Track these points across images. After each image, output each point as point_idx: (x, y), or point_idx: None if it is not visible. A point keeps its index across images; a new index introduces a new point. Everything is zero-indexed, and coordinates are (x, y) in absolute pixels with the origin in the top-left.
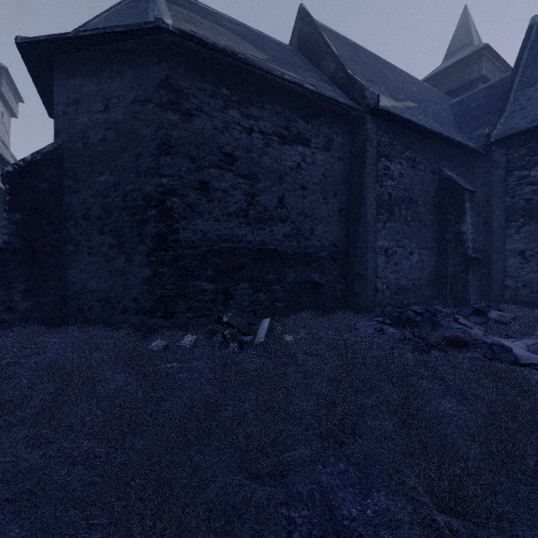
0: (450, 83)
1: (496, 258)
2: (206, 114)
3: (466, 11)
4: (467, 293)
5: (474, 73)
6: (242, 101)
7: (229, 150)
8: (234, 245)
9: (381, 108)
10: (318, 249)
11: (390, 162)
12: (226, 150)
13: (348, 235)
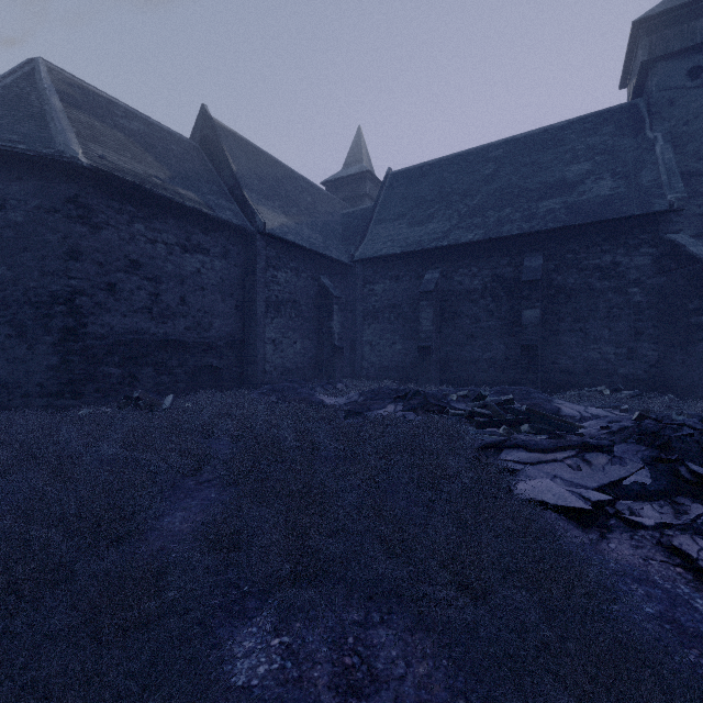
0: (346, 192)
1: (358, 346)
2: (113, 227)
3: (359, 131)
4: (335, 373)
5: (362, 190)
6: (147, 217)
7: (135, 257)
8: (139, 336)
9: (267, 232)
10: (216, 339)
11: (277, 272)
12: (132, 257)
13: (244, 328)
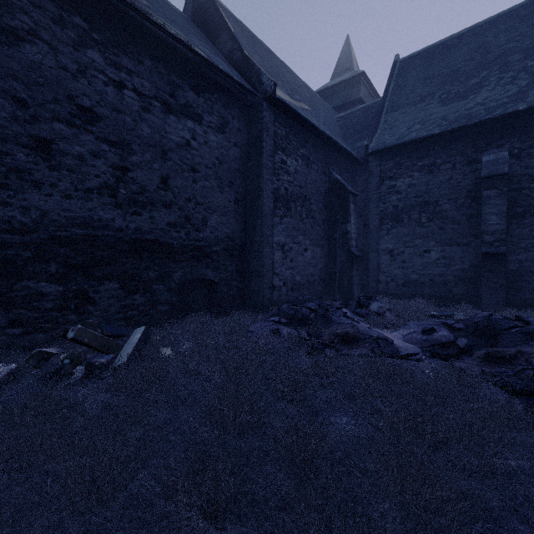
0: (337, 100)
1: (372, 256)
2: (46, 44)
3: (348, 39)
4: (352, 288)
5: (354, 95)
6: (108, 43)
7: (86, 103)
8: (95, 231)
9: (278, 97)
10: (211, 242)
11: (287, 157)
12: (82, 102)
13: (245, 229)
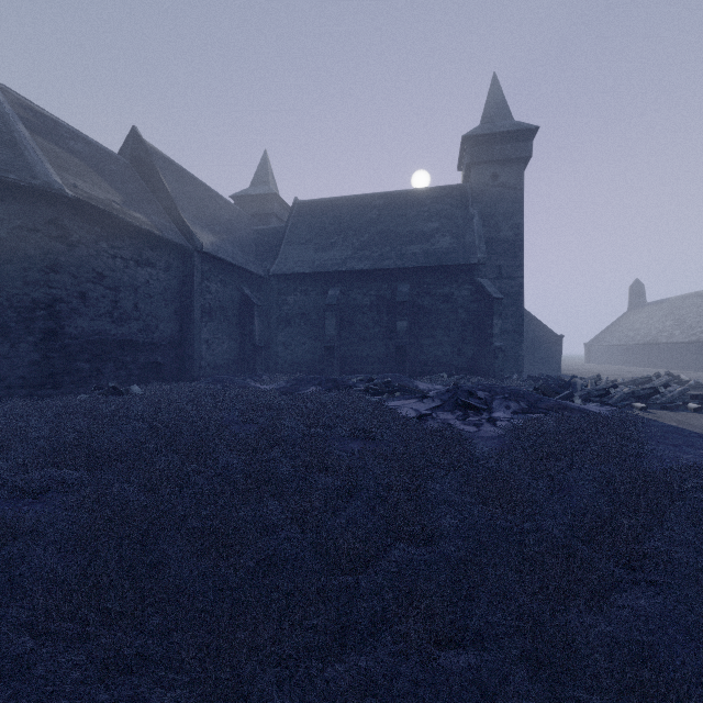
0: (255, 208)
1: (273, 346)
2: (84, 245)
3: (266, 154)
4: (256, 368)
5: (269, 209)
6: (109, 236)
7: (100, 270)
8: (104, 337)
9: (204, 251)
10: (161, 339)
11: (210, 283)
12: (98, 270)
13: (181, 330)
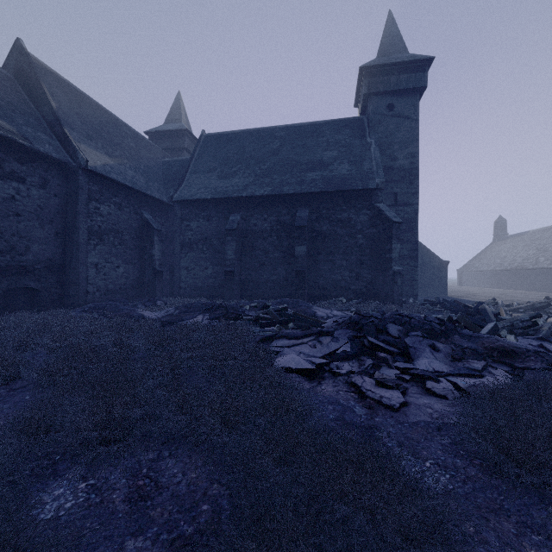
0: (168, 143)
1: (177, 271)
2: None
3: (179, 95)
4: (155, 292)
5: (181, 144)
6: None
7: None
8: None
9: (90, 169)
10: (34, 262)
11: (100, 204)
12: None
13: (65, 253)
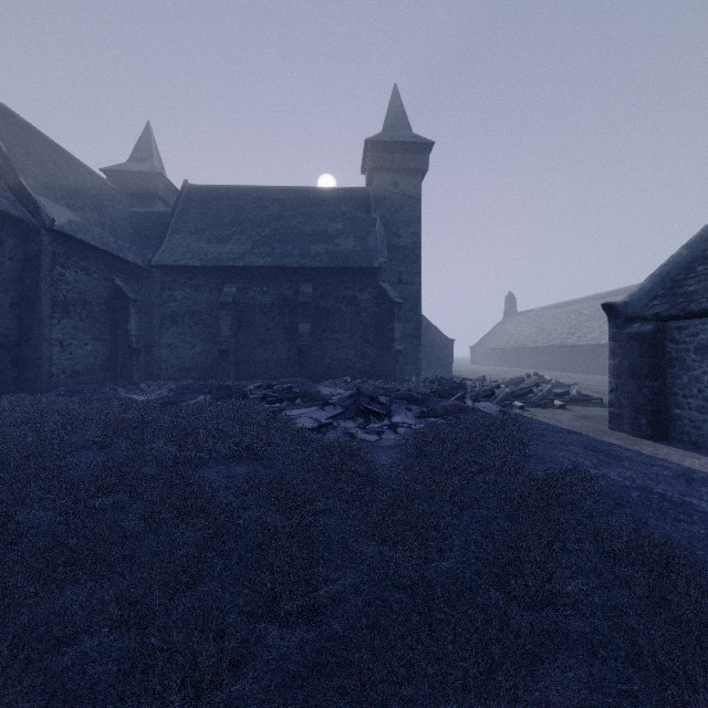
0: (134, 187)
1: (156, 349)
2: None
3: (149, 127)
4: (132, 374)
5: (153, 190)
6: None
7: None
8: None
9: (56, 229)
10: None
11: (66, 270)
12: None
13: (21, 327)
